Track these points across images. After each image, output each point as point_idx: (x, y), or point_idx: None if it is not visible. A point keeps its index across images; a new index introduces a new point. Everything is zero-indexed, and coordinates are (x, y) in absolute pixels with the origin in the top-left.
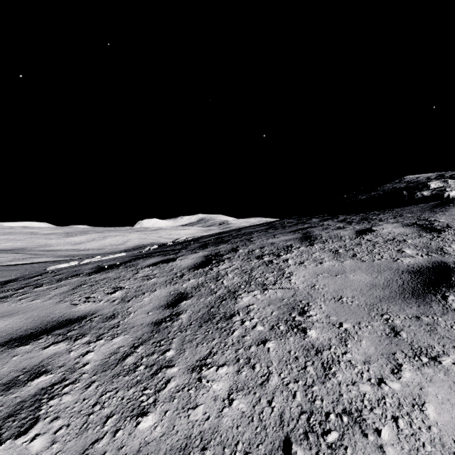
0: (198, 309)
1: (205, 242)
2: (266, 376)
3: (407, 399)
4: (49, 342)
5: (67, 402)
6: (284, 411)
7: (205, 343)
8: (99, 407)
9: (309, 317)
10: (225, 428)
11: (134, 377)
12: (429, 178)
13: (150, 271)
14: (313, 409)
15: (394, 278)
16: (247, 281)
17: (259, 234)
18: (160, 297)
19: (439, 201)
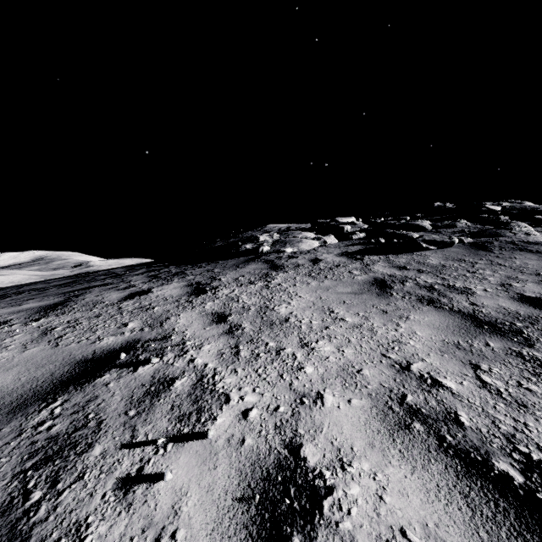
0: None
1: None
2: None
3: None
4: None
5: None
6: None
7: None
8: None
9: None
10: None
11: None
12: (280, 229)
13: None
14: None
15: (42, 376)
16: None
17: (21, 296)
18: None
19: (255, 255)
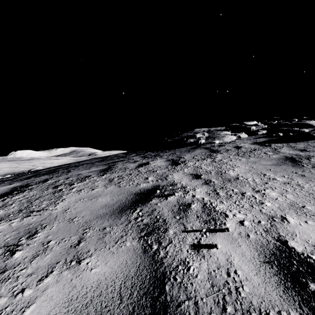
0: None
1: (40, 172)
2: None
3: (23, 304)
4: None
5: None
6: None
7: None
8: None
9: (32, 239)
10: None
11: None
12: (204, 131)
13: None
14: None
15: (123, 199)
16: (21, 210)
17: (85, 166)
18: None
19: (196, 145)
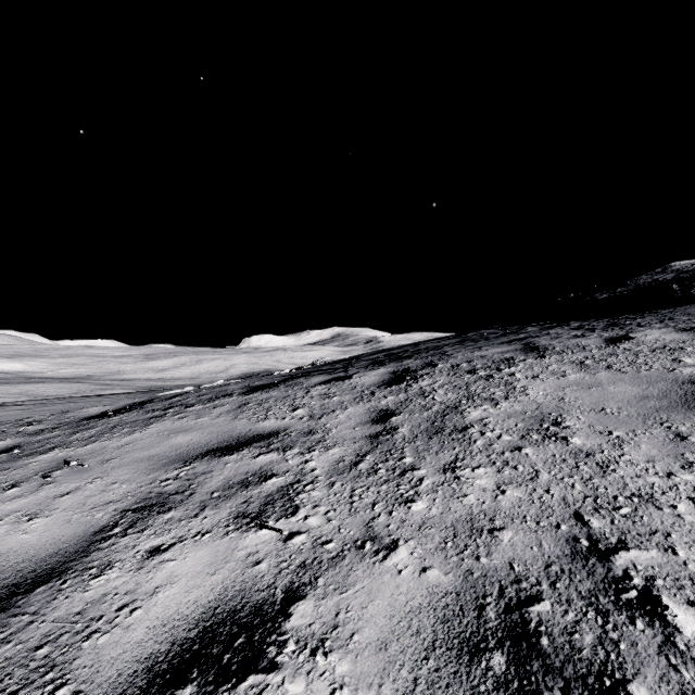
0: (418, 424)
1: (373, 359)
2: (533, 474)
3: None
4: (255, 453)
5: (318, 495)
6: (565, 497)
7: (446, 451)
8: (357, 498)
9: (567, 427)
10: (506, 508)
11: (378, 477)
12: None
13: (325, 390)
14: (597, 494)
15: (672, 389)
16: (468, 397)
17: (453, 347)
18: (358, 414)
19: None
